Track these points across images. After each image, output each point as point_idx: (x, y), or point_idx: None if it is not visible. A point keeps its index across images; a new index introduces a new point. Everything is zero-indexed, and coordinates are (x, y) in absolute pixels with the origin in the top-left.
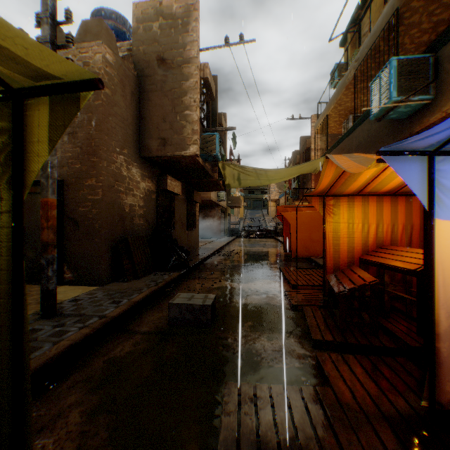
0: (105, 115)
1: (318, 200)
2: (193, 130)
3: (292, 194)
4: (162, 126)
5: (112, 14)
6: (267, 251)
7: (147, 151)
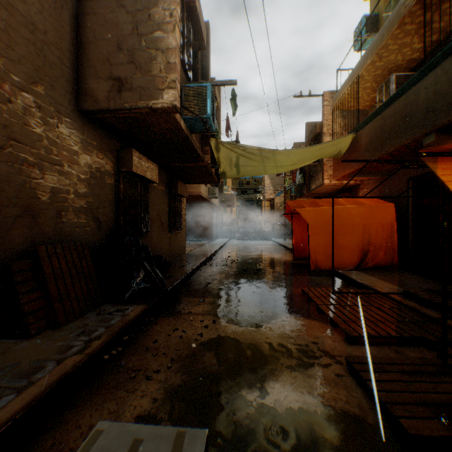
0: None
1: (449, 166)
2: (169, 64)
3: (294, 190)
4: (115, 58)
5: None
6: (270, 258)
7: (90, 101)
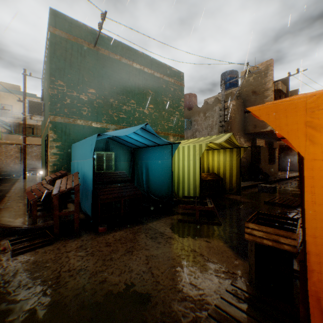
0: (233, 124)
1: None
2: None
3: None
4: (254, 119)
5: (230, 72)
6: None
7: (247, 131)
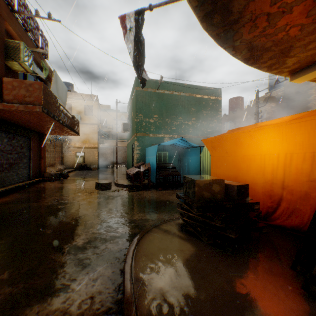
0: None
1: None
2: None
3: None
4: None
5: None
6: None
7: None
